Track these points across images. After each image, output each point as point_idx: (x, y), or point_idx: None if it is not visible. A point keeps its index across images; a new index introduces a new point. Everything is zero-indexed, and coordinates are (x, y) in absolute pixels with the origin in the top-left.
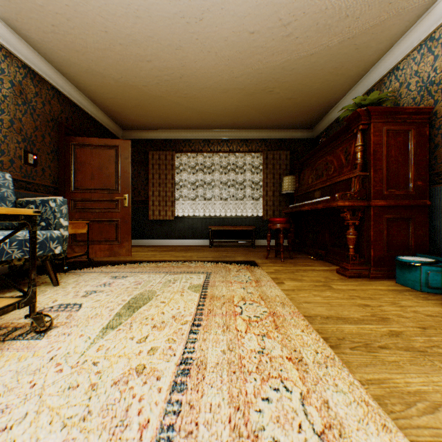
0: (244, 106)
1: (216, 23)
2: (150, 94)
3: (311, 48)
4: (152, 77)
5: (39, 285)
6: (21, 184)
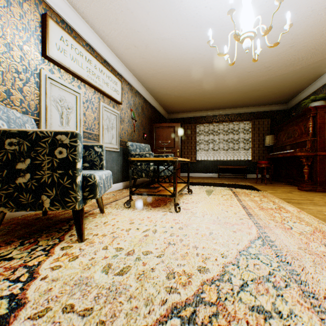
0: (240, 98)
1: (231, 72)
2: (189, 99)
3: (283, 72)
4: (193, 92)
5: None
6: None
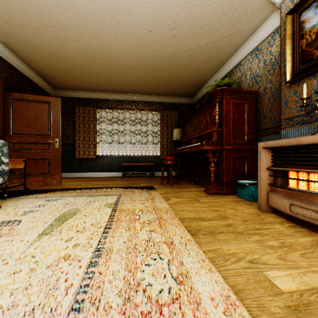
0: (146, 79)
1: (125, 21)
2: (76, 65)
3: (189, 46)
4: (78, 52)
5: None
6: None
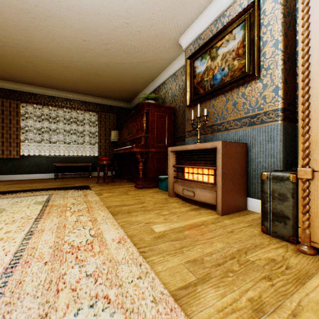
0: (82, 80)
1: (58, 26)
2: None
3: (123, 60)
4: None
5: None
6: None
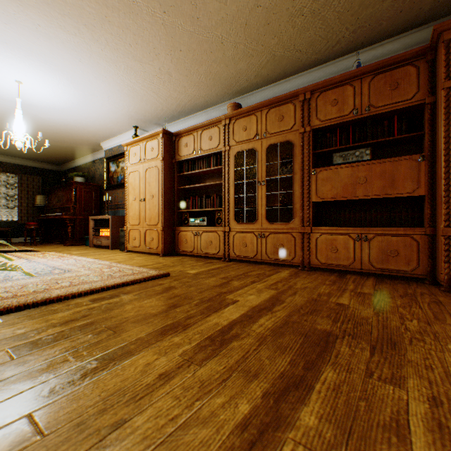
0: (4, 146)
1: None
2: None
3: (53, 144)
4: None
5: None
6: None
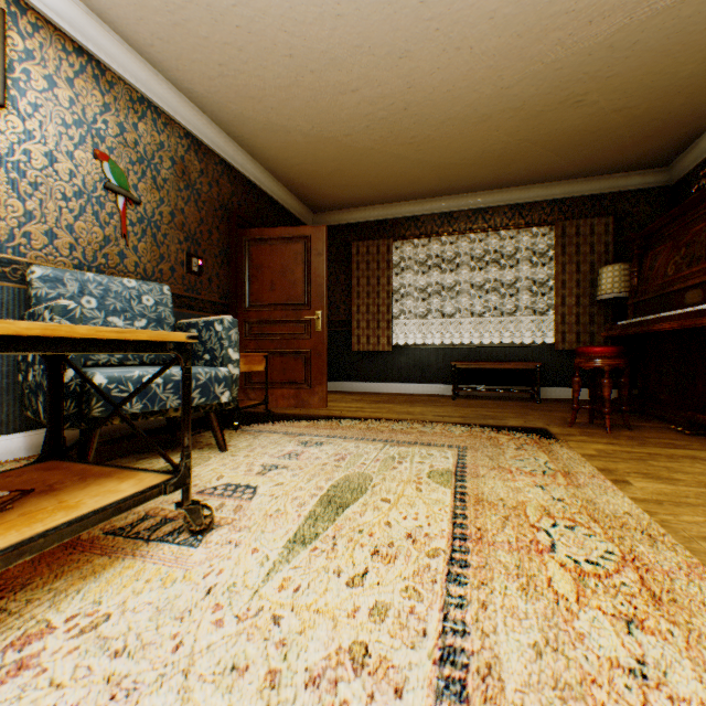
0: (519, 142)
1: None
2: (354, 149)
3: None
4: (358, 117)
5: (202, 447)
6: (183, 301)
